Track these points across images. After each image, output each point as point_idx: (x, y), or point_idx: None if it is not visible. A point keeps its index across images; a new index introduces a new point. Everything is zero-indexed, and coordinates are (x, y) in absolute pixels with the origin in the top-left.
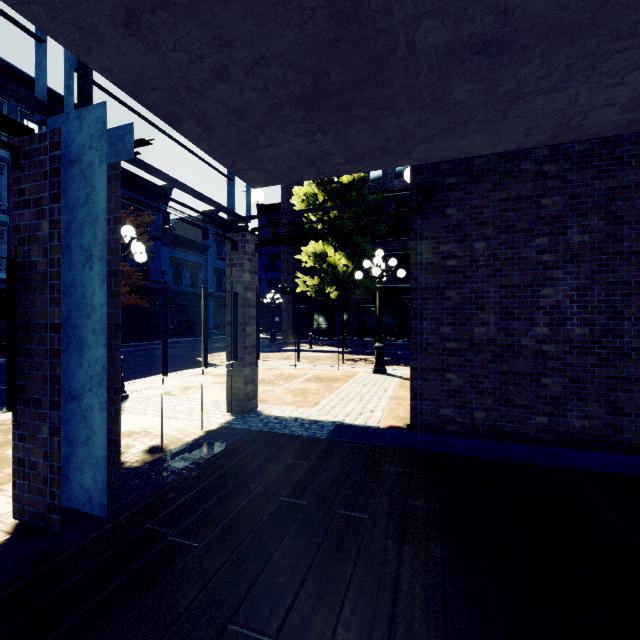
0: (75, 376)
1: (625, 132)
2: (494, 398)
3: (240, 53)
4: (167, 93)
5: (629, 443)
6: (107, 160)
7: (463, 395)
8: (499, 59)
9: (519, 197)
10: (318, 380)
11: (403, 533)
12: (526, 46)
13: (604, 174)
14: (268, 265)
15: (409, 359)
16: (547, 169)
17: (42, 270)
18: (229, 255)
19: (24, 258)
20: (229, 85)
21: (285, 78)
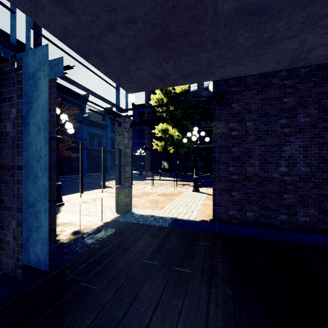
0: (31, 194)
1: None
2: (257, 205)
3: (120, 15)
4: (81, 39)
5: None
6: (49, 77)
7: (241, 203)
8: (264, 18)
9: (271, 98)
10: (163, 195)
11: (210, 281)
12: (279, 10)
13: (317, 85)
14: (138, 135)
15: (211, 184)
16: (286, 82)
17: (12, 136)
18: (116, 129)
19: (3, 129)
20: (114, 34)
21: (145, 30)
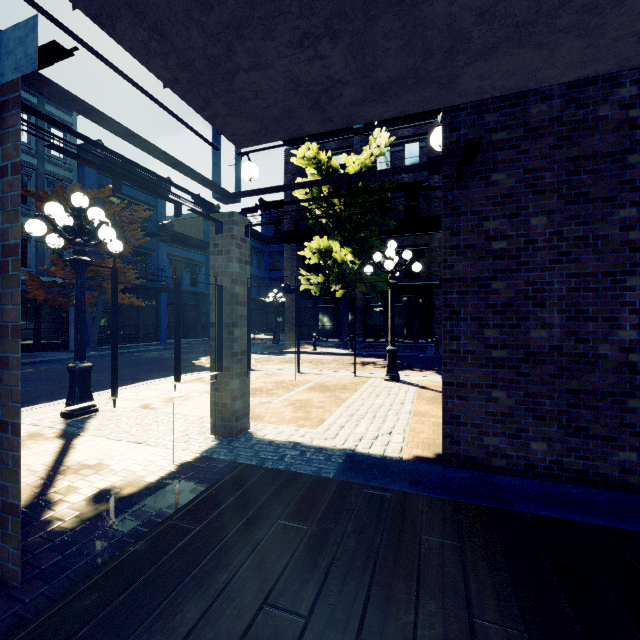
0: None
1: None
2: (559, 425)
3: None
4: None
5: None
6: (3, 77)
7: (515, 420)
8: None
9: (595, 154)
10: (323, 389)
11: None
12: None
13: None
14: (271, 264)
15: (421, 362)
16: (636, 114)
17: None
18: (213, 240)
19: None
20: None
21: None
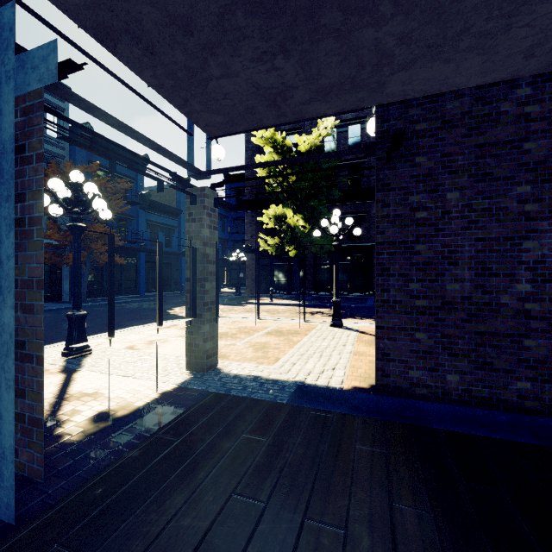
0: None
1: None
2: (469, 360)
3: None
4: None
5: None
6: (29, 87)
7: (434, 356)
8: None
9: (498, 142)
10: (278, 333)
11: None
12: None
13: None
14: (234, 228)
15: (362, 312)
16: (530, 110)
17: None
18: (188, 210)
19: None
20: None
21: None
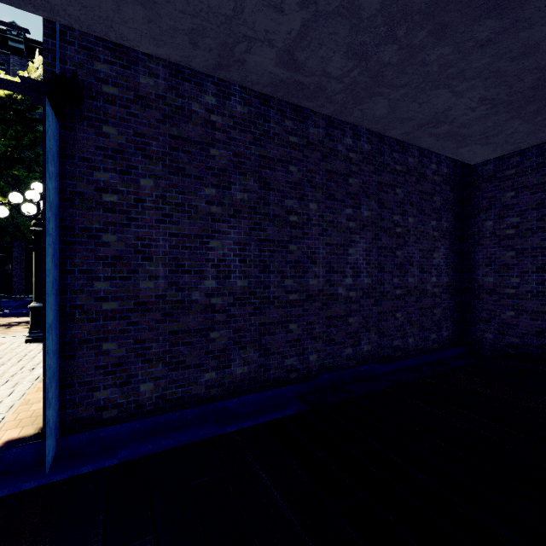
0: None
1: (276, 95)
2: (164, 363)
3: None
4: None
5: (274, 378)
6: None
7: (126, 368)
8: None
9: (190, 139)
10: None
11: None
12: None
13: (258, 142)
14: None
15: None
16: (215, 119)
17: None
18: None
19: None
20: None
21: None
